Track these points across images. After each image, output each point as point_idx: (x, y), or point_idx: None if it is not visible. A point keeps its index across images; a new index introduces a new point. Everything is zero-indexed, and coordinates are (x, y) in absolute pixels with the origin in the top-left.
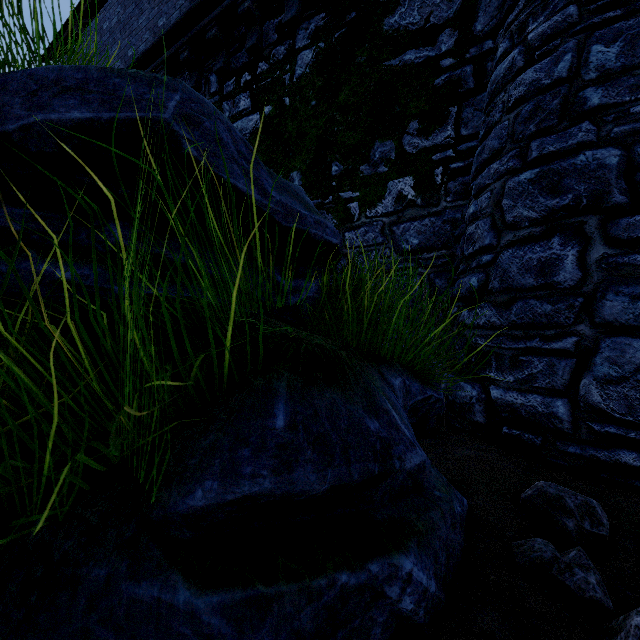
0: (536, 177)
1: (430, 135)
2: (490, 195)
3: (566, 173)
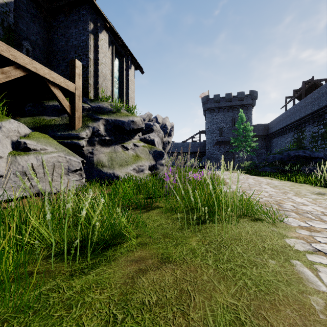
0: None
1: None
2: None
3: None
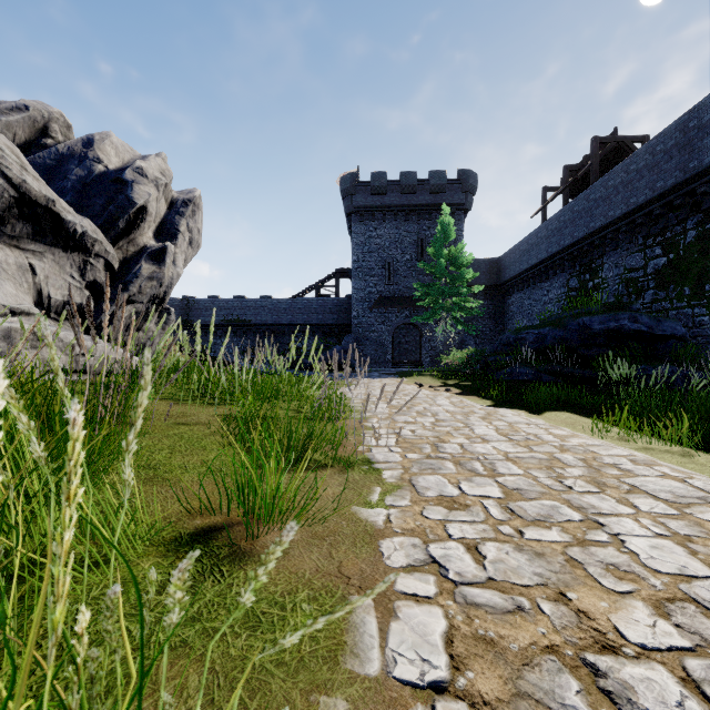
0: None
1: None
2: None
3: None
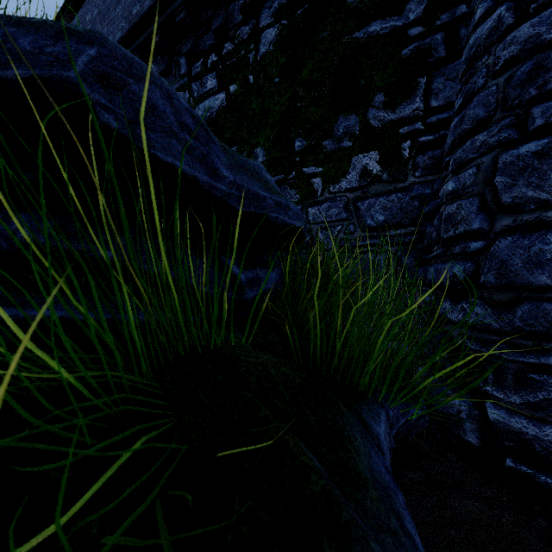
0: (544, 149)
1: (397, 108)
2: (476, 171)
3: None
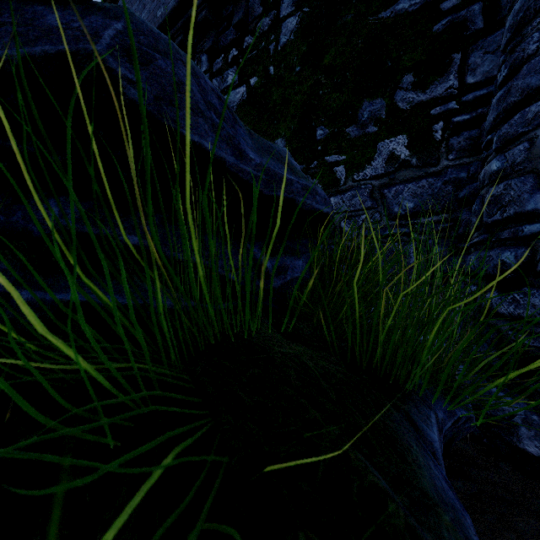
0: None
1: (428, 87)
2: (529, 146)
3: None
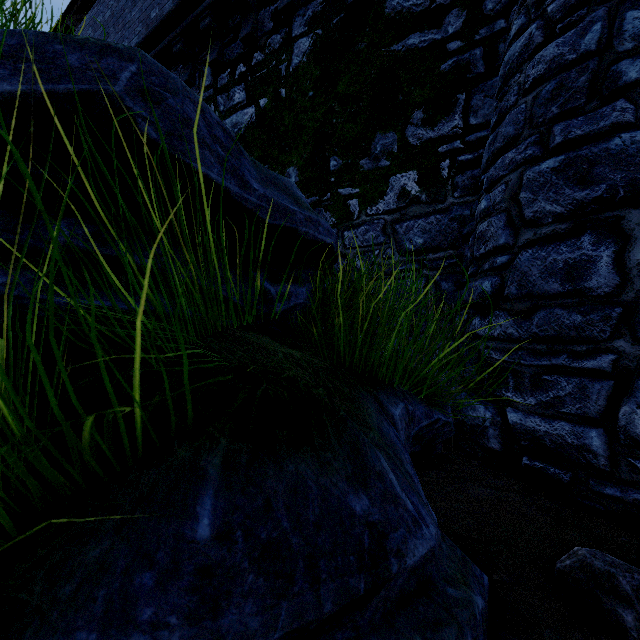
0: (561, 165)
1: (436, 125)
2: (505, 188)
3: (598, 160)
